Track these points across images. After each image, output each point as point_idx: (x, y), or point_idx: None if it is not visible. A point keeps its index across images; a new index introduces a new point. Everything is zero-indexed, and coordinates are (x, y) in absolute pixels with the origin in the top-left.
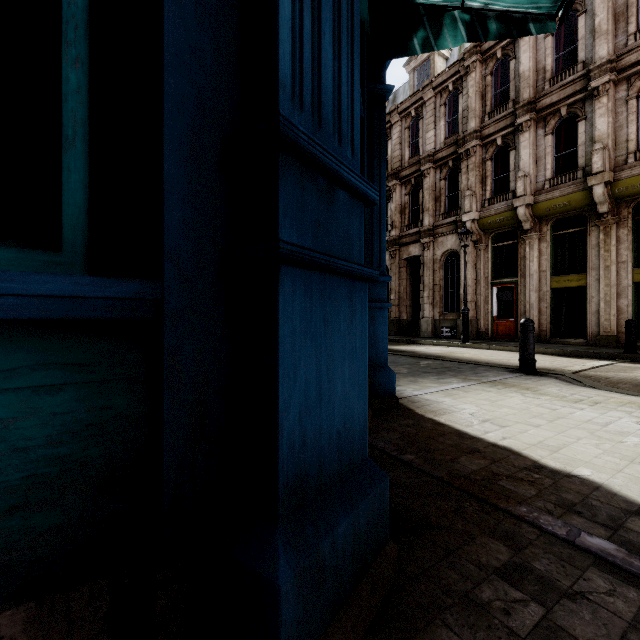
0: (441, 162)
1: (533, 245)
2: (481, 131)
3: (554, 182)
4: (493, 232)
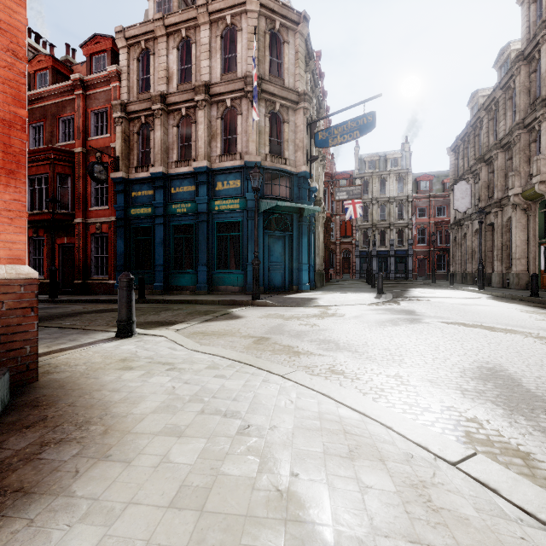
0: (505, 147)
1: None
2: (523, 122)
3: None
4: (538, 200)
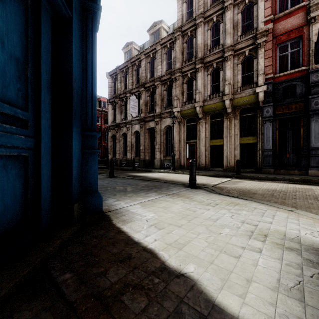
0: (164, 82)
1: (203, 125)
2: (181, 69)
3: (211, 97)
4: (187, 118)
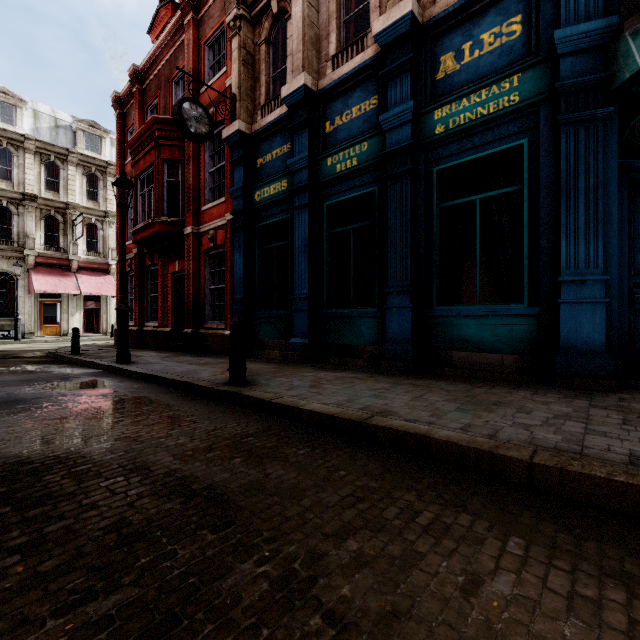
0: None
1: None
2: None
3: None
4: None
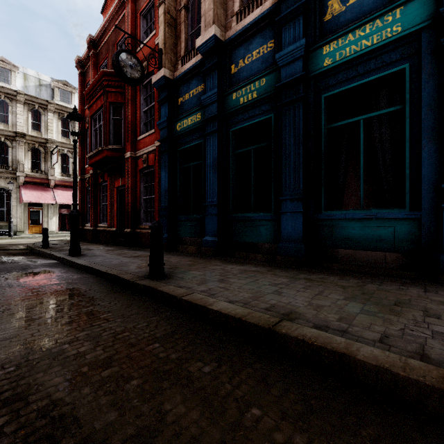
0: None
1: None
2: None
3: None
4: None
